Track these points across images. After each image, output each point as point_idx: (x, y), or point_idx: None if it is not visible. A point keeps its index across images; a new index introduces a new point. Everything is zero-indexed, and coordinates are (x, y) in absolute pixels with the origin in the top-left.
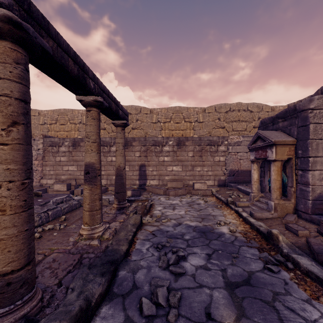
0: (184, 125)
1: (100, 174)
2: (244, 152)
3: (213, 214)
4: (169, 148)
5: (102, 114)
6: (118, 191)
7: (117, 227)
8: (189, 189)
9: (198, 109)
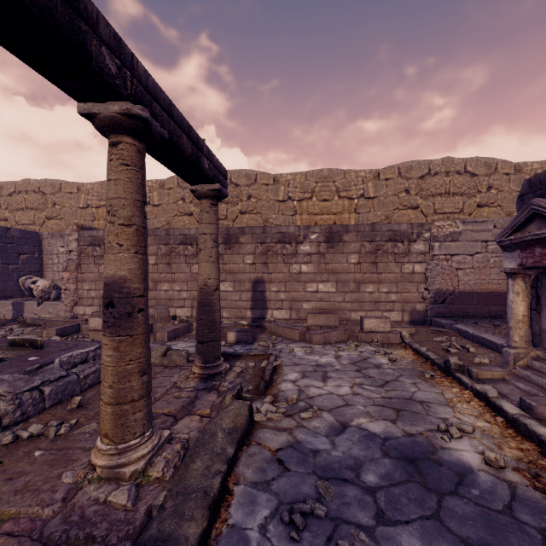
0: (339, 204)
1: (143, 308)
2: (466, 254)
3: (420, 397)
4: (311, 248)
5: (187, 187)
6: (203, 339)
7: (192, 435)
8: (351, 328)
9: (364, 174)
